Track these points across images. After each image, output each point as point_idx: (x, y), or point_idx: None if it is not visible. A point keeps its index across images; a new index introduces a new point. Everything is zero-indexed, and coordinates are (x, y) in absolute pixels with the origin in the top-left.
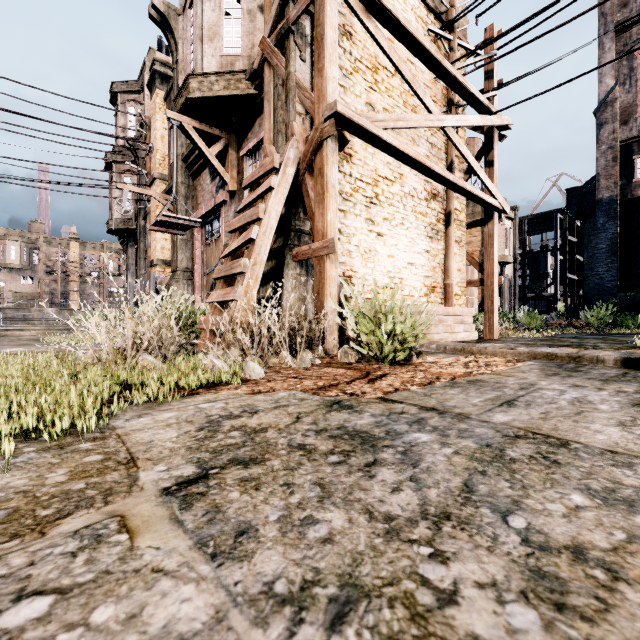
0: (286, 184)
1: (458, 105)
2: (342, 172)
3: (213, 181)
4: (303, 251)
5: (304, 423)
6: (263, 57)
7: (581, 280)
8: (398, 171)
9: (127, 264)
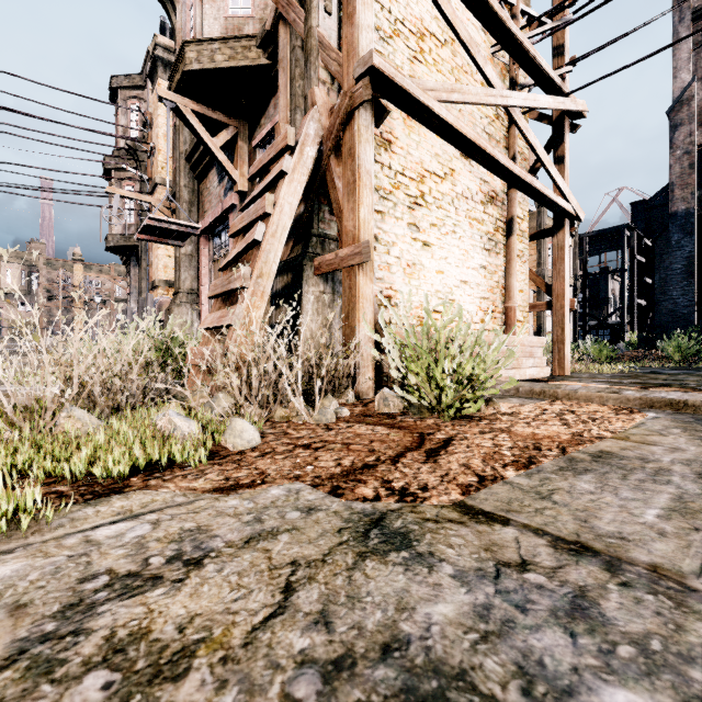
0: (304, 169)
1: (522, 85)
2: (379, 162)
3: (221, 182)
4: (327, 261)
5: (298, 618)
6: (277, 13)
7: (650, 306)
8: (449, 165)
9: (129, 287)
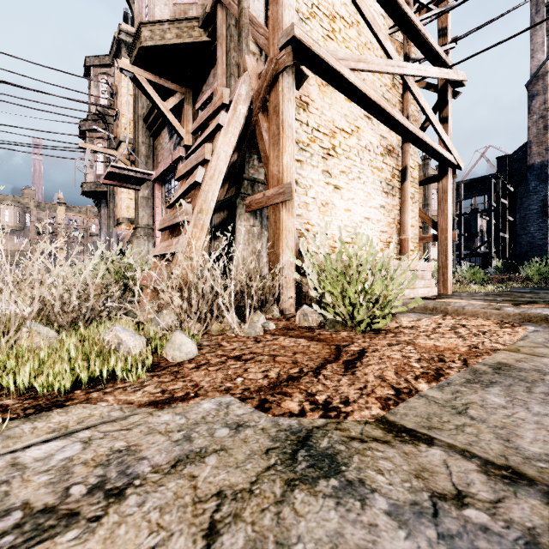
0: (237, 123)
1: (414, 59)
2: (298, 120)
3: (171, 139)
4: (256, 199)
5: None
6: None
7: (512, 239)
8: (355, 124)
9: (100, 224)
